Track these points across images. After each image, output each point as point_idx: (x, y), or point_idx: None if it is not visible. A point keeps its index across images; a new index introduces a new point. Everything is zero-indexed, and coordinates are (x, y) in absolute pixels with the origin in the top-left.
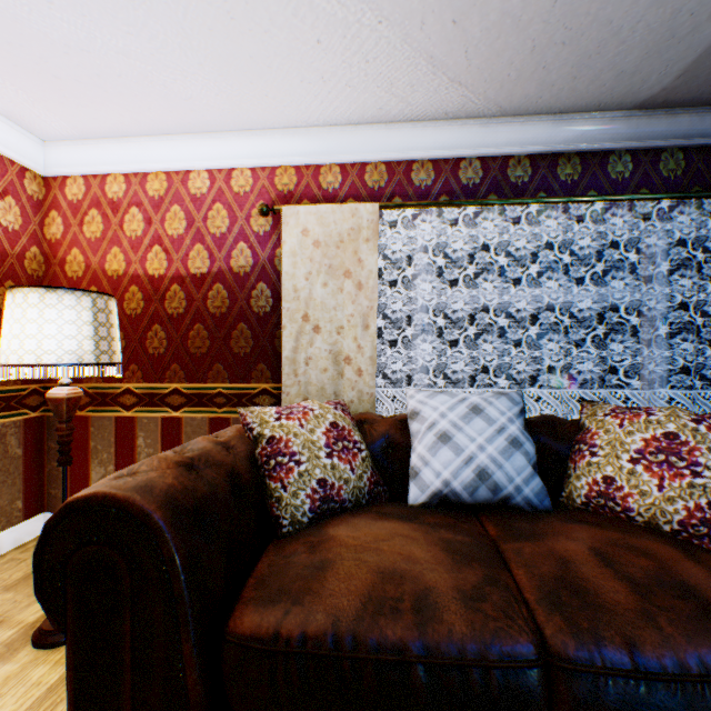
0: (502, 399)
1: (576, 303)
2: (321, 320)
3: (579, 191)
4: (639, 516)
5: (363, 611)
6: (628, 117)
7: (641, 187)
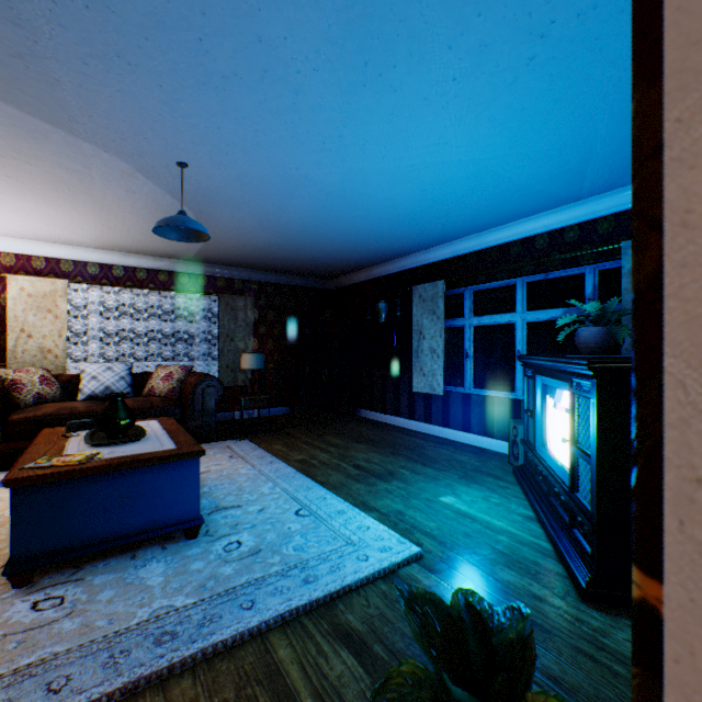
0: (123, 364)
1: (169, 329)
2: (34, 332)
3: (168, 286)
4: (158, 394)
5: (56, 411)
6: (185, 262)
7: (193, 287)
